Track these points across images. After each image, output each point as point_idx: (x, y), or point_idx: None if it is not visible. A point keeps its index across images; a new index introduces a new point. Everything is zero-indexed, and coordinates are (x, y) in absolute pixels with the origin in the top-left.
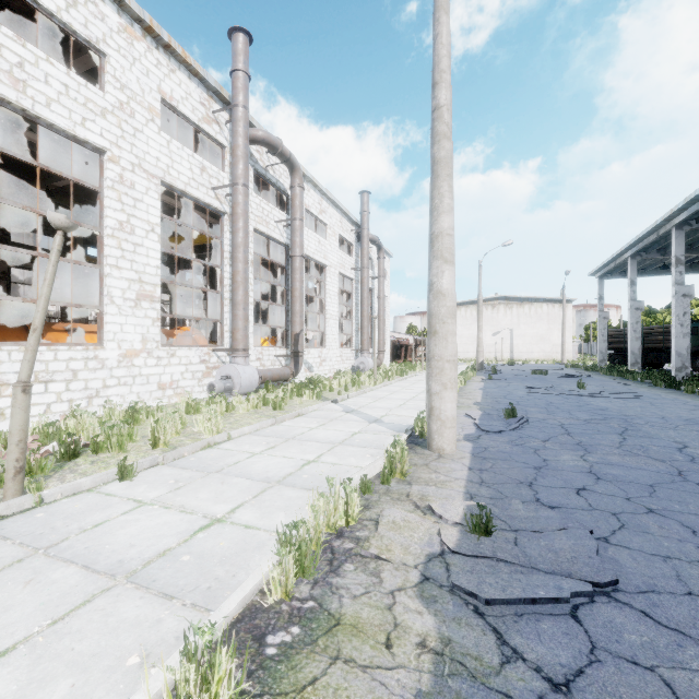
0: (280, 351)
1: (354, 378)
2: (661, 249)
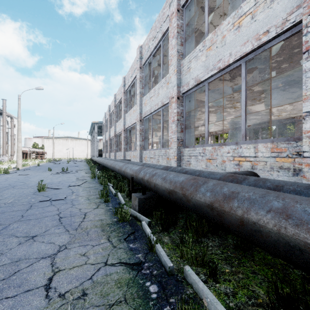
0: None
1: (0, 162)
2: (98, 132)
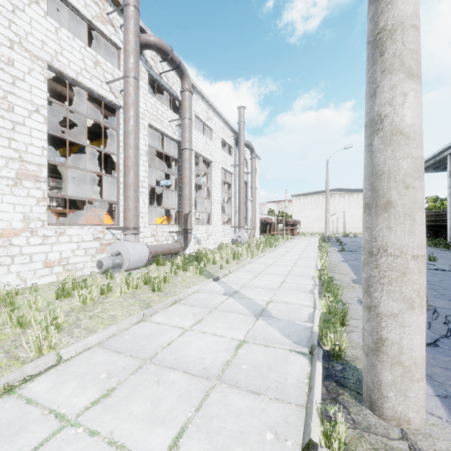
0: (172, 228)
1: (234, 251)
2: None
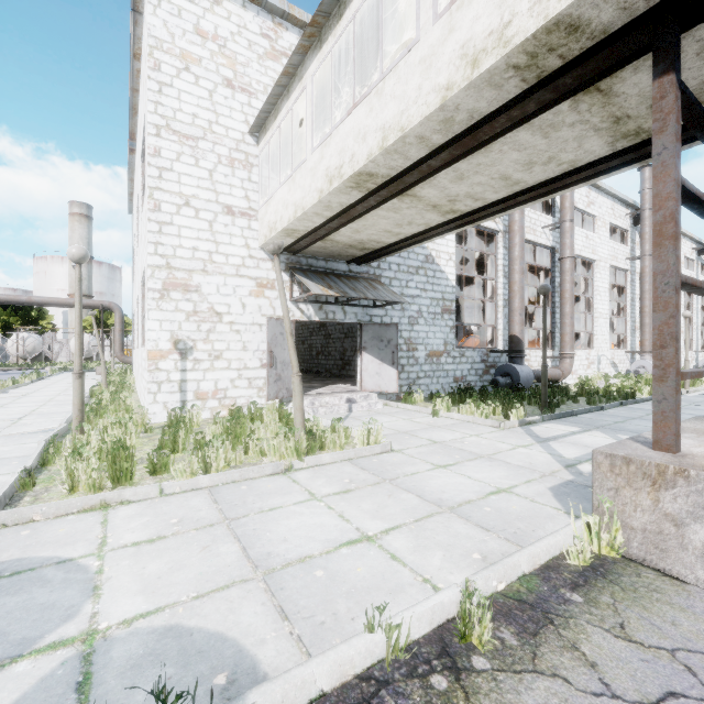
0: None
1: None
2: None
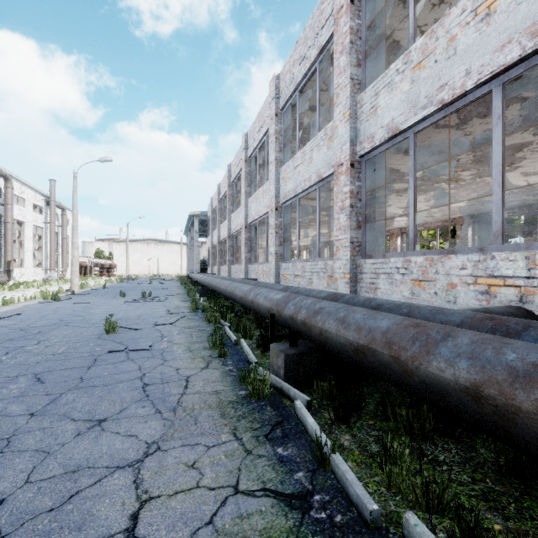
0: None
1: (46, 282)
2: (199, 230)
